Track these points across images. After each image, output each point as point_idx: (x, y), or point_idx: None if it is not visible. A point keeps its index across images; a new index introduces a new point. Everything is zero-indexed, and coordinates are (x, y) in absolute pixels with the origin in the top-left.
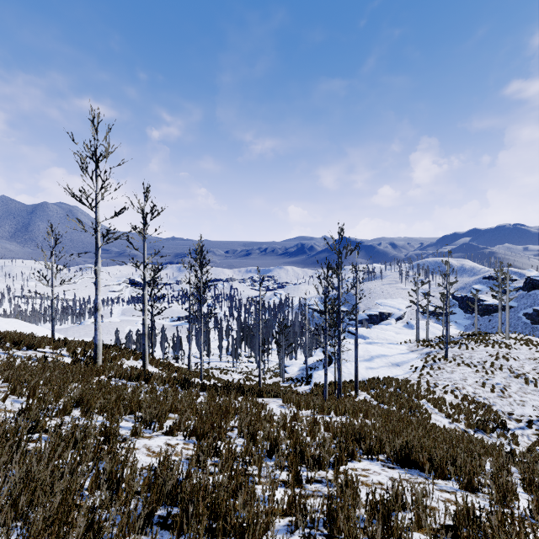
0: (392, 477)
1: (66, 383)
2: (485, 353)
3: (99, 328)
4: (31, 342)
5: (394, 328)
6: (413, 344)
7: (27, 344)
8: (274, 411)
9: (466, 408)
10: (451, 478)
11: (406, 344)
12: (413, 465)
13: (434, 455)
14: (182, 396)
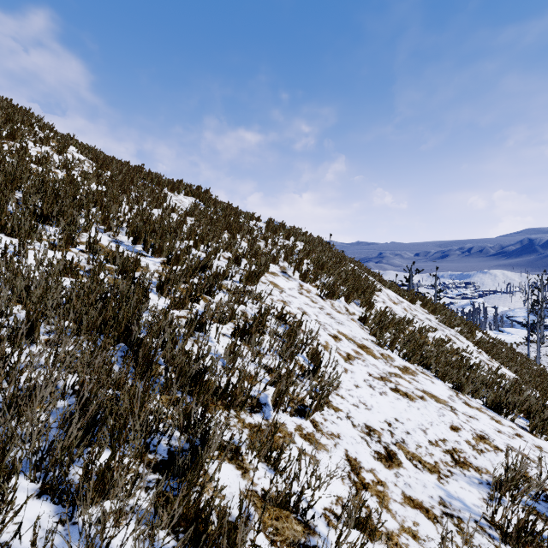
0: None
1: None
2: None
3: None
4: None
5: None
6: None
7: None
8: None
9: None
10: None
11: None
12: None
13: None
14: None
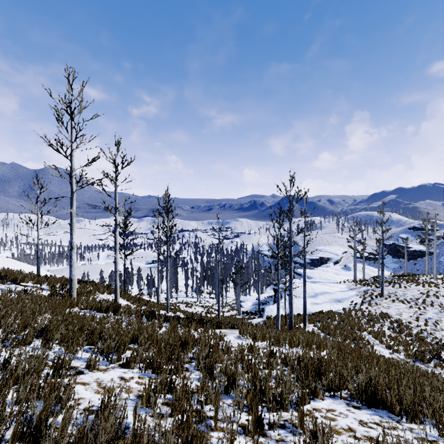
0: (362, 421)
1: (35, 314)
2: (417, 291)
3: (74, 264)
4: (16, 277)
5: (334, 270)
6: (352, 283)
7: (12, 279)
8: (232, 342)
9: (404, 340)
10: (426, 422)
11: (345, 283)
12: (379, 405)
13: (404, 394)
14: (144, 327)
